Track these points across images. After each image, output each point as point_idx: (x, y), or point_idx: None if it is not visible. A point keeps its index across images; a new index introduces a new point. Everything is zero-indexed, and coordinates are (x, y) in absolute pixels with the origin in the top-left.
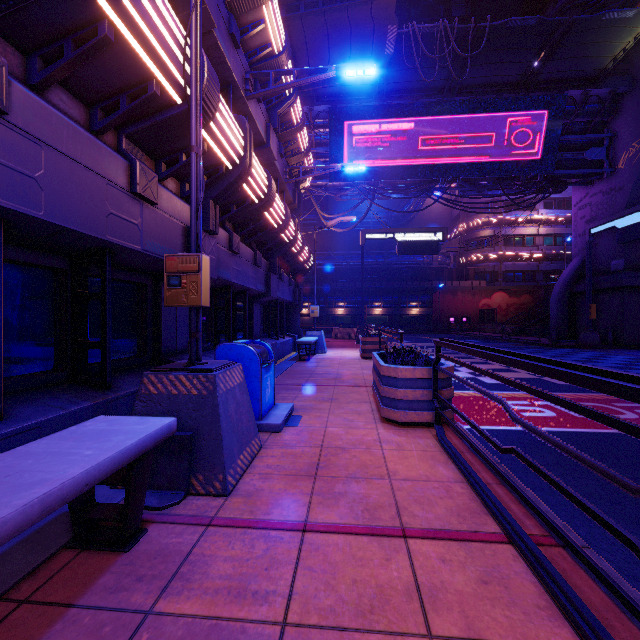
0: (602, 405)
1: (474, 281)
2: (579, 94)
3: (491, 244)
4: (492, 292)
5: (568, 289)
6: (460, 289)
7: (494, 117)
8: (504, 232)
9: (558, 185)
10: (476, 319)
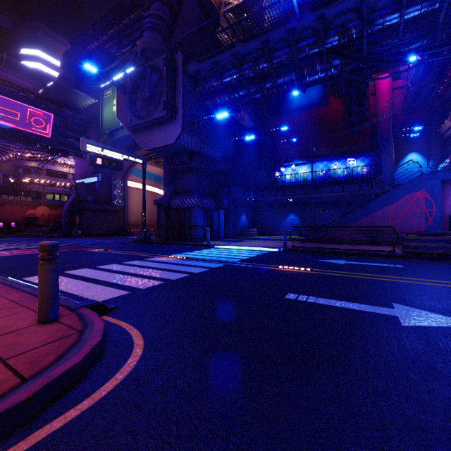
0: (26, 251)
1: (22, 197)
2: (71, 113)
3: (37, 173)
4: (37, 205)
5: (71, 208)
6: (9, 201)
7: (19, 104)
8: (46, 167)
9: (64, 153)
10: (24, 224)
